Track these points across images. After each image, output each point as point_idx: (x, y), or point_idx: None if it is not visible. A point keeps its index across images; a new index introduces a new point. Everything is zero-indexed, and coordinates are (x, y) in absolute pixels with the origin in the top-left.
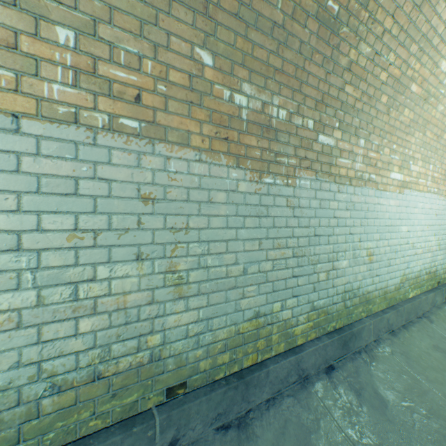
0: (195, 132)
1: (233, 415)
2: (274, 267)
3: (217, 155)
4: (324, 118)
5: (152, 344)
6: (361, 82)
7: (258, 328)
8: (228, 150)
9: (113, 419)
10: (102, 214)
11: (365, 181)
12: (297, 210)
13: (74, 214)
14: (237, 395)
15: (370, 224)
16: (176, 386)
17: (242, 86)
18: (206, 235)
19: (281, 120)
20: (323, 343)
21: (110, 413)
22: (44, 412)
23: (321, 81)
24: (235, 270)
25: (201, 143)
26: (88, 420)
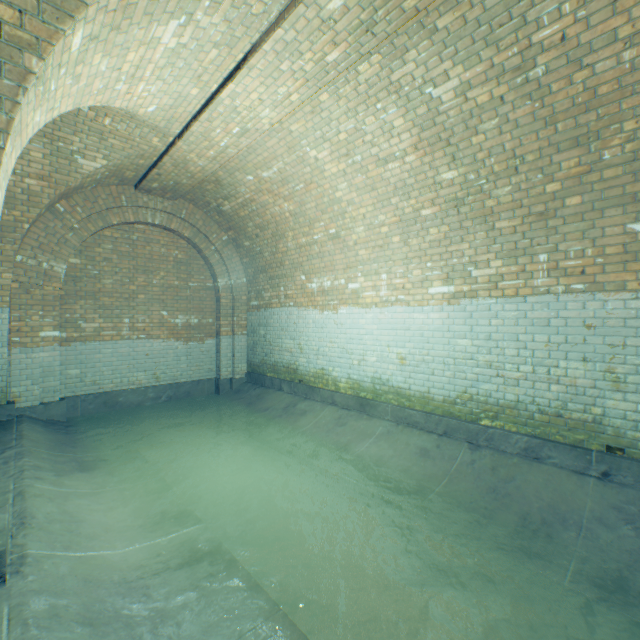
0: (629, 279)
1: None
2: None
3: None
4: None
5: (593, 412)
6: None
7: None
8: None
9: (568, 442)
10: (561, 335)
11: None
12: None
13: (547, 335)
14: None
15: None
16: (614, 447)
17: None
18: None
19: None
20: None
21: (566, 437)
22: (535, 419)
23: None
24: None
25: (636, 286)
26: (554, 434)
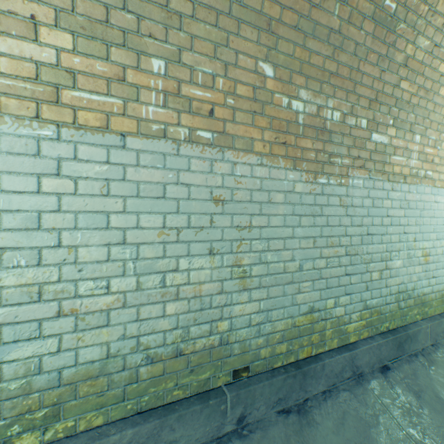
0: (257, 138)
1: (292, 402)
2: (328, 265)
3: (276, 159)
4: (377, 116)
5: (221, 329)
6: (417, 76)
7: (312, 323)
8: (286, 153)
9: (191, 392)
10: (183, 214)
11: (420, 178)
12: (349, 209)
13: (162, 215)
14: (295, 383)
15: (426, 223)
16: (241, 369)
17: (299, 93)
18: (266, 233)
19: (335, 121)
20: (377, 343)
21: (188, 386)
22: (141, 378)
23: (375, 80)
24: (291, 266)
25: (262, 149)
26: (172, 389)
